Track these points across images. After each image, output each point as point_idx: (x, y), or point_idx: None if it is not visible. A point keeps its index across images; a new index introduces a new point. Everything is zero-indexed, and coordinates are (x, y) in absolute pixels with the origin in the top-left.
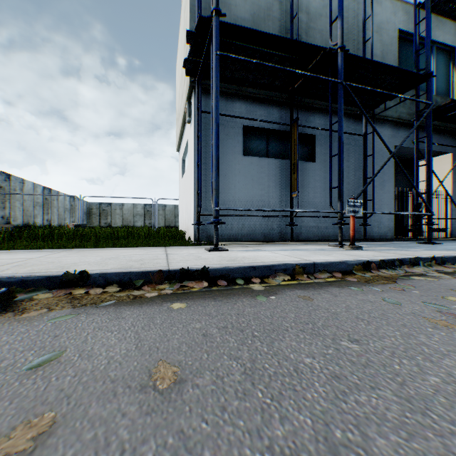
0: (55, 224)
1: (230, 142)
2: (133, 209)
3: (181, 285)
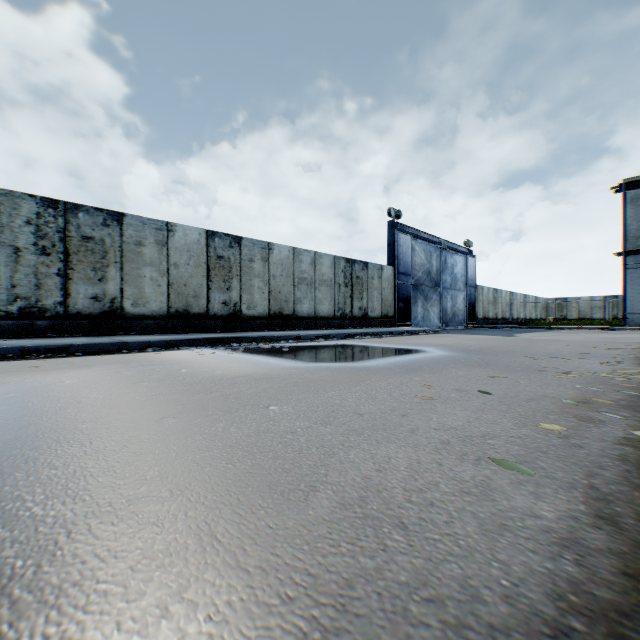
0: (527, 317)
1: None
2: (589, 302)
3: (600, 330)
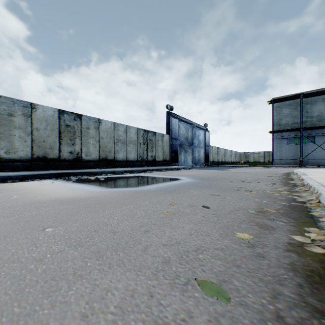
0: (232, 161)
1: (283, 142)
2: (258, 154)
3: (263, 167)
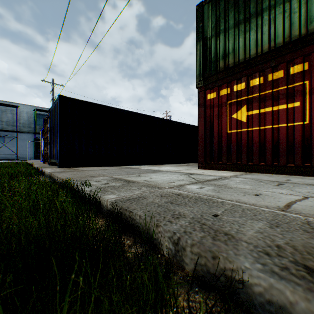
0: None
1: None
2: None
3: None
